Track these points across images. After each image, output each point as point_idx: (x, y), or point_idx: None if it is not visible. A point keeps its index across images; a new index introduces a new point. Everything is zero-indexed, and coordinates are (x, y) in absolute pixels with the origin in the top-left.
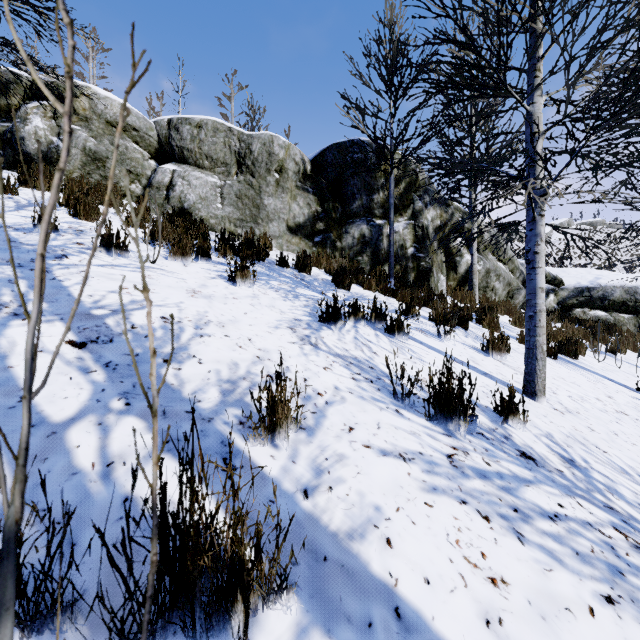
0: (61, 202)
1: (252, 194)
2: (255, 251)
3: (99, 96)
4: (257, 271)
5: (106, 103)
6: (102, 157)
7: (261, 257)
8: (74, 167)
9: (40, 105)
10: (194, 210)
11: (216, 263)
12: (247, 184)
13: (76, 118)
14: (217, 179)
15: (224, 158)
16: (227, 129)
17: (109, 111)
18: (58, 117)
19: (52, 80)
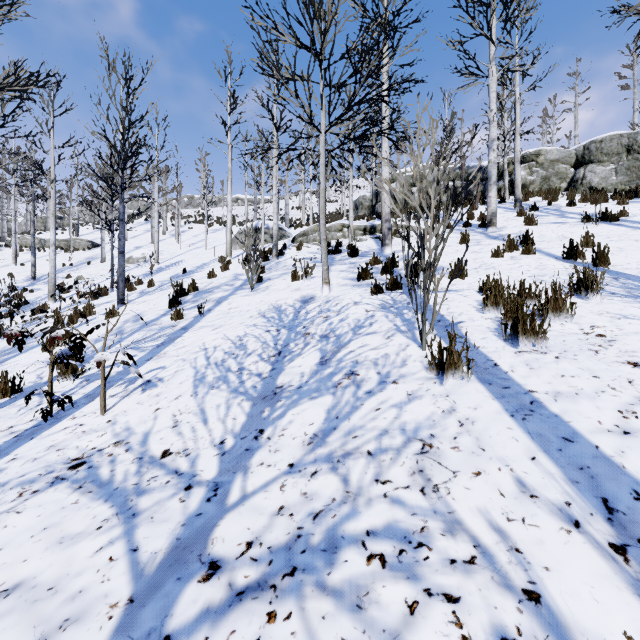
0: (542, 199)
1: (637, 164)
2: (633, 193)
3: (547, 151)
4: (633, 201)
5: (550, 153)
6: (548, 177)
7: (638, 196)
8: (536, 186)
9: (522, 166)
10: (597, 185)
11: (610, 202)
12: (634, 160)
13: (537, 165)
14: (612, 164)
15: (617, 152)
16: (619, 135)
17: (552, 156)
18: (530, 168)
19: (527, 154)
